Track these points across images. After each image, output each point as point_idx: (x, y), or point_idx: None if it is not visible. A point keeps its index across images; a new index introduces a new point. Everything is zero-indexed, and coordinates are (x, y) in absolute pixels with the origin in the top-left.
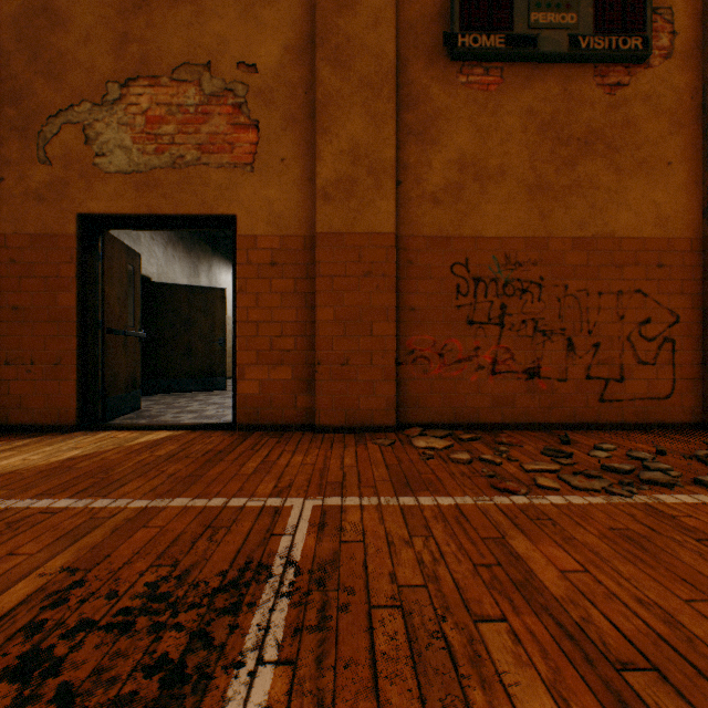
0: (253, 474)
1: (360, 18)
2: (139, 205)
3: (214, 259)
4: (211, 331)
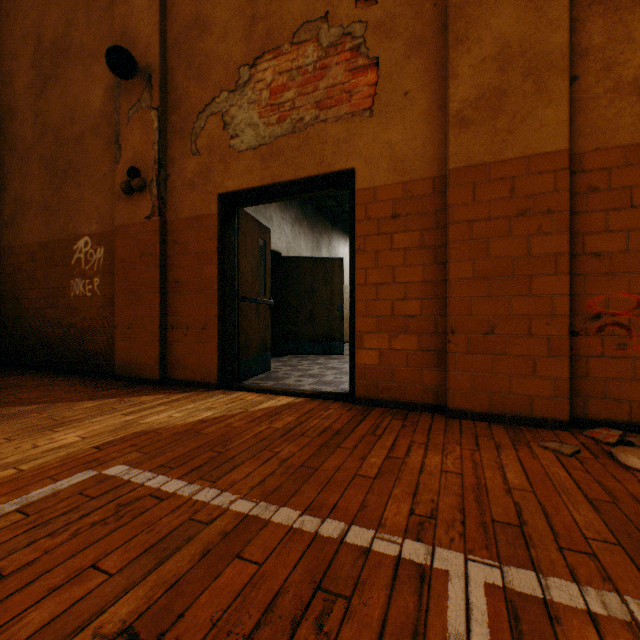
0: (377, 478)
1: None
2: (264, 176)
3: (332, 233)
4: (330, 298)
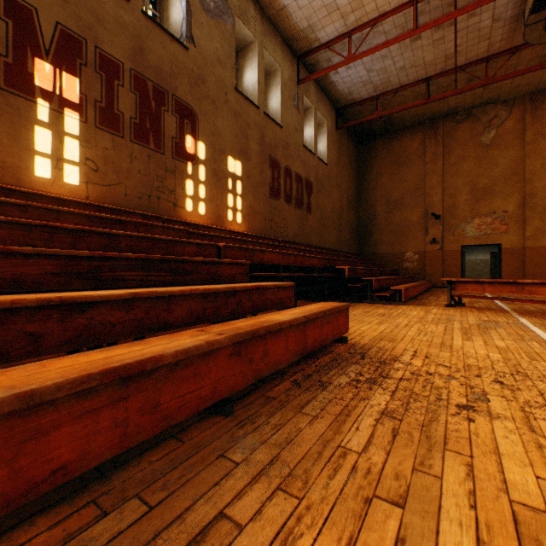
0: None
1: (537, 199)
2: (475, 243)
3: None
4: None
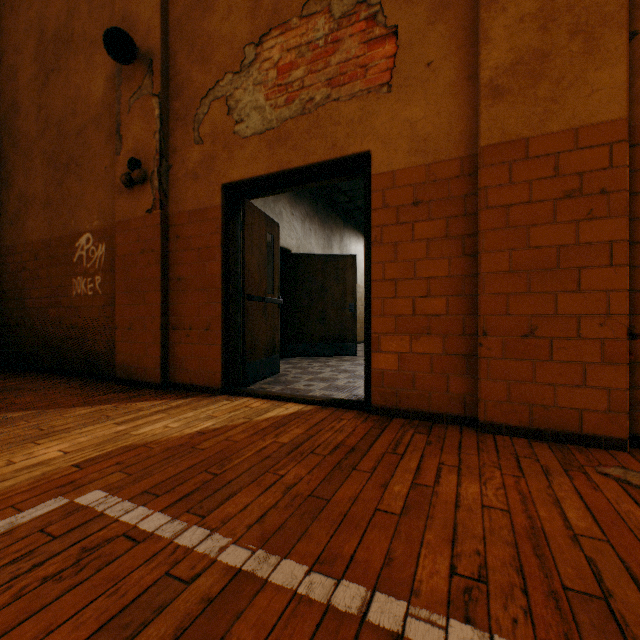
0: (403, 515)
1: None
2: (271, 163)
3: (344, 231)
4: (342, 297)
